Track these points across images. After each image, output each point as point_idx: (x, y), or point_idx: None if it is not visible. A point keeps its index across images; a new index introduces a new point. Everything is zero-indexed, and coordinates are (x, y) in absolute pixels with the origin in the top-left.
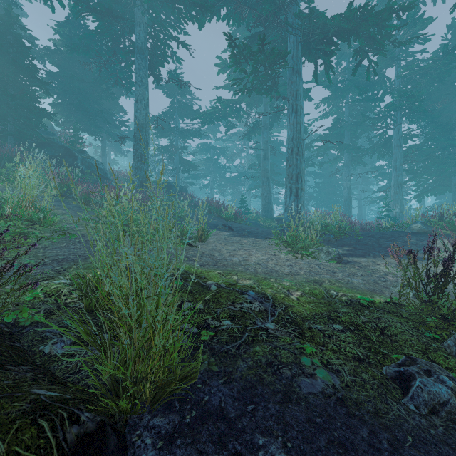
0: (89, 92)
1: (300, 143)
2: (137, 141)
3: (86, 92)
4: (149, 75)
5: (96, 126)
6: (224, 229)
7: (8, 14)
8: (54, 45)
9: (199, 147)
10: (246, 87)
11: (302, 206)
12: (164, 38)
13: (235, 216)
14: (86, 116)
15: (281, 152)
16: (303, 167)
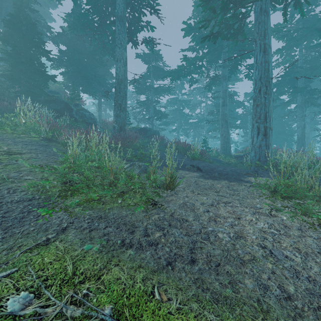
0: (87, 63)
1: (268, 82)
2: (117, 93)
3: (85, 63)
4: (129, 42)
5: (92, 87)
6: (193, 170)
7: (21, 0)
8: (62, 29)
9: (169, 101)
10: (212, 34)
11: (270, 145)
12: (139, 6)
13: (200, 154)
14: (85, 80)
15: (234, 100)
16: (271, 106)
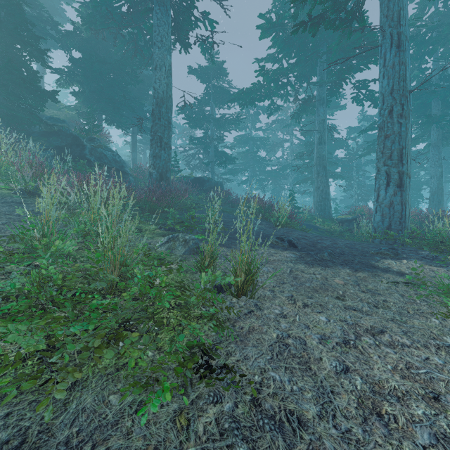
0: (114, 78)
1: (405, 97)
2: (156, 120)
3: (111, 78)
4: (175, 42)
5: (121, 116)
6: (281, 246)
7: None
8: (72, 24)
9: (237, 140)
10: (310, 19)
11: (407, 202)
12: None
13: (288, 218)
14: (110, 105)
15: (333, 137)
16: (410, 138)
